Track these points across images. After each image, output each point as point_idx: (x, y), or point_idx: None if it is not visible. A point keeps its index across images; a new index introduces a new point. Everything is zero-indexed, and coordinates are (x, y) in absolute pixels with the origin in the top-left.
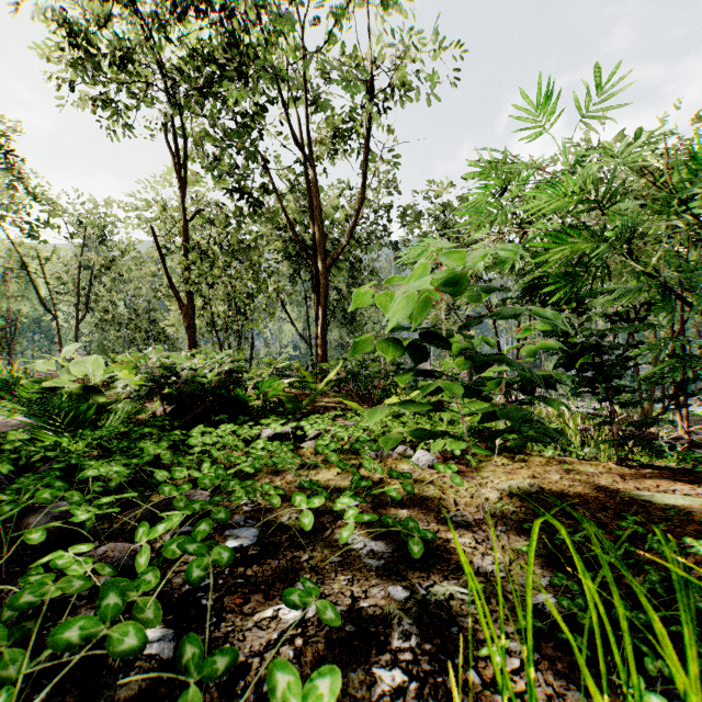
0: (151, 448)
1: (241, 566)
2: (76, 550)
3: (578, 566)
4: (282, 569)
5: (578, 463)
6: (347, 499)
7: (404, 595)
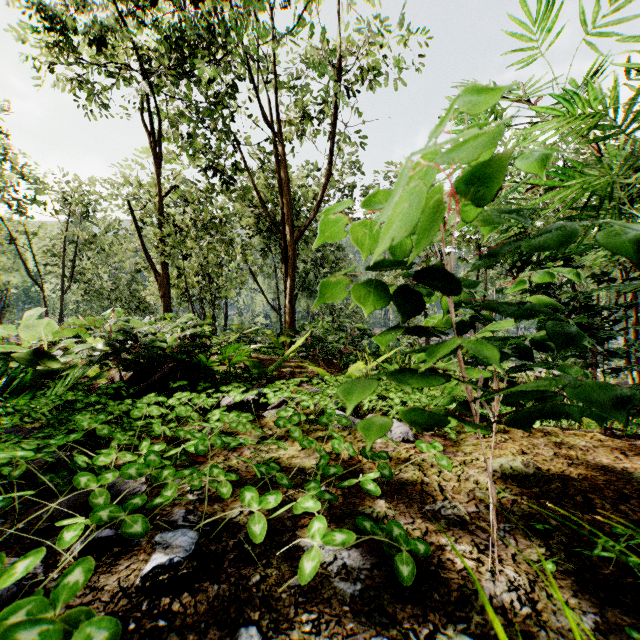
0: (86, 422)
1: (167, 595)
2: None
3: None
4: (221, 601)
5: (562, 433)
6: (311, 501)
7: None
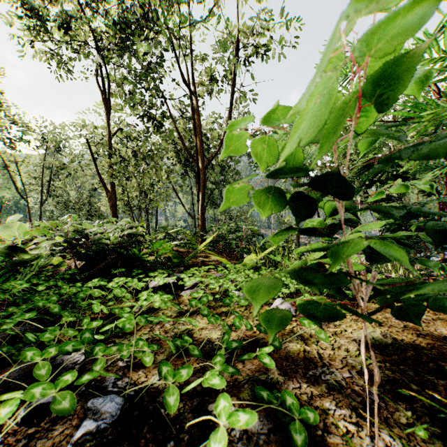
0: (41, 302)
1: None
2: None
3: None
4: None
5: None
6: (217, 378)
7: None
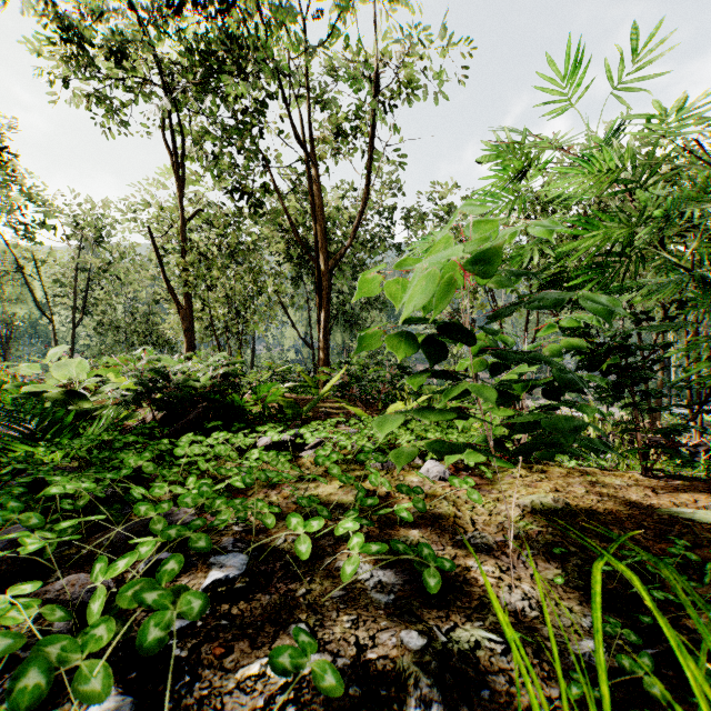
0: (132, 459)
1: (226, 603)
2: (17, 591)
3: (673, 638)
4: (274, 607)
5: (601, 474)
6: (350, 523)
7: (420, 642)
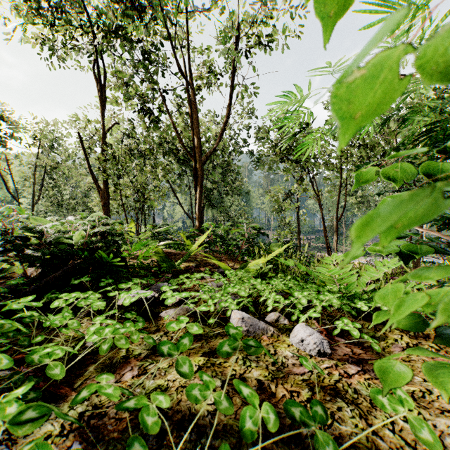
0: None
1: None
2: None
3: None
4: None
5: None
6: None
7: None
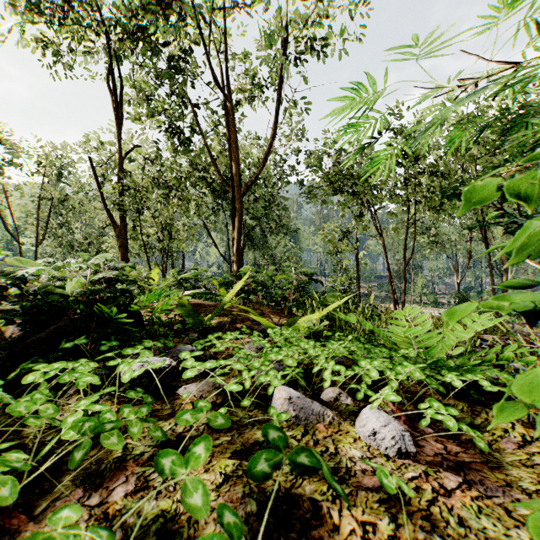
0: None
1: None
2: None
3: None
4: None
5: None
6: None
7: None
